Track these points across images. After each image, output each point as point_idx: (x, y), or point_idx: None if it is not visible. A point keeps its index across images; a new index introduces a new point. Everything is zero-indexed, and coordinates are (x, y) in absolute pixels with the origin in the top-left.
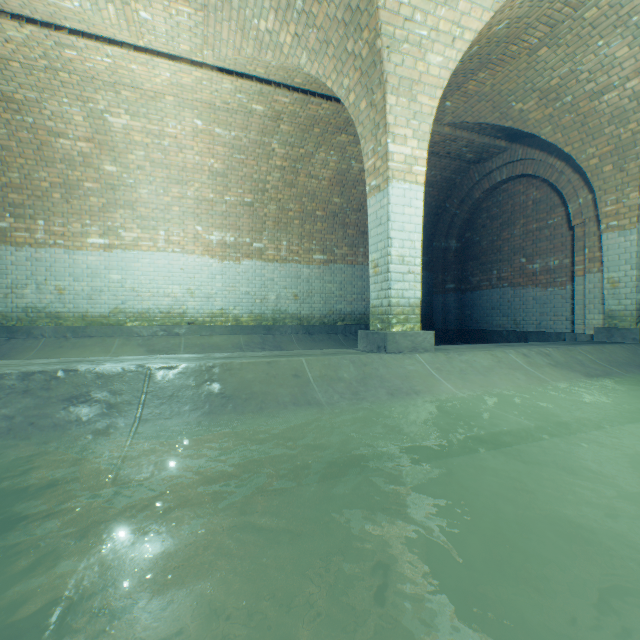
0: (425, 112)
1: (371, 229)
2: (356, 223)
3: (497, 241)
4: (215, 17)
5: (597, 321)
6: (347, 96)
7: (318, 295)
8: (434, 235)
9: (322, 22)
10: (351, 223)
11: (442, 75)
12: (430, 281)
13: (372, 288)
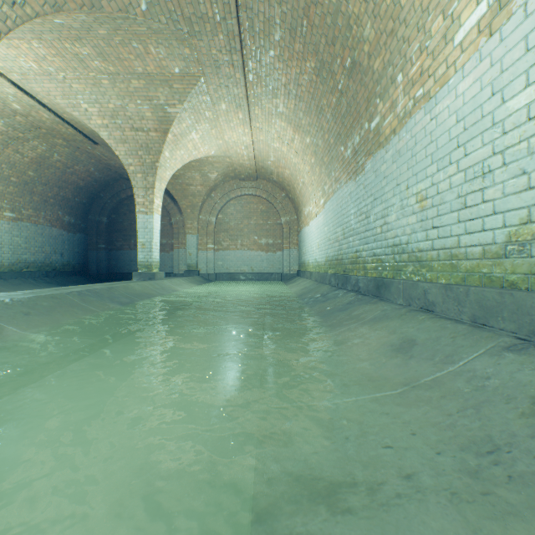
0: (163, 189)
1: (140, 228)
2: (42, 193)
3: (135, 225)
4: (51, 79)
5: (184, 268)
6: (130, 165)
7: (8, 246)
8: (90, 211)
9: (129, 136)
10: (38, 192)
11: (168, 178)
12: (87, 241)
13: (141, 254)
